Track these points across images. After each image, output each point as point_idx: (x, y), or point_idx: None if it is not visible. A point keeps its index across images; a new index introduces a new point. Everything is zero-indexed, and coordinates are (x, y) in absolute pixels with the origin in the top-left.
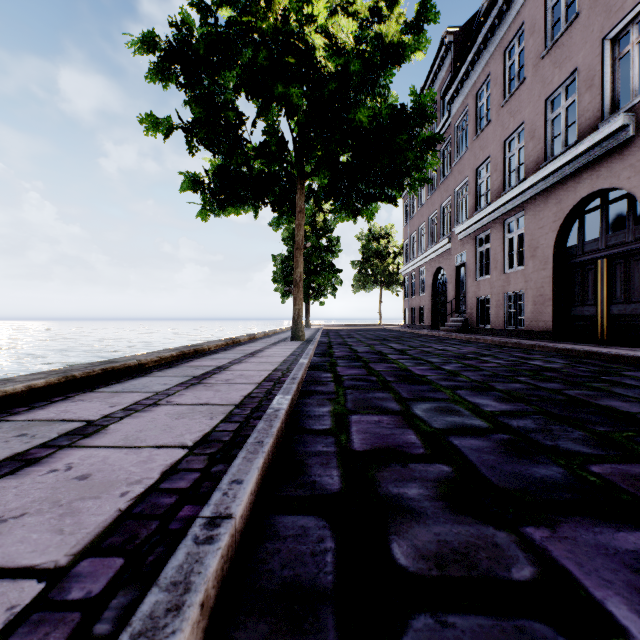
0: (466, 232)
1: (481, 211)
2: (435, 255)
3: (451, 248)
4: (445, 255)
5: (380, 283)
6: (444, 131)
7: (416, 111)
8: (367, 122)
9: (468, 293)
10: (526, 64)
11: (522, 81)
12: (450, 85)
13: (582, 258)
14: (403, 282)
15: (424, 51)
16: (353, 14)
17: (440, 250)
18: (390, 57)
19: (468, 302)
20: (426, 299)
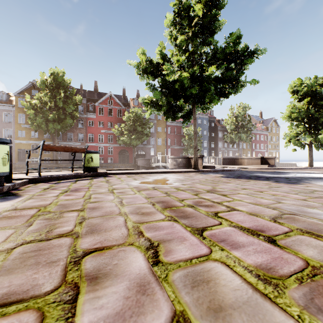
0: None
1: None
2: None
3: None
4: None
5: None
6: None
7: None
8: None
9: None
10: None
11: None
12: None
13: None
14: None
15: None
16: None
17: None
18: None
19: None
20: None
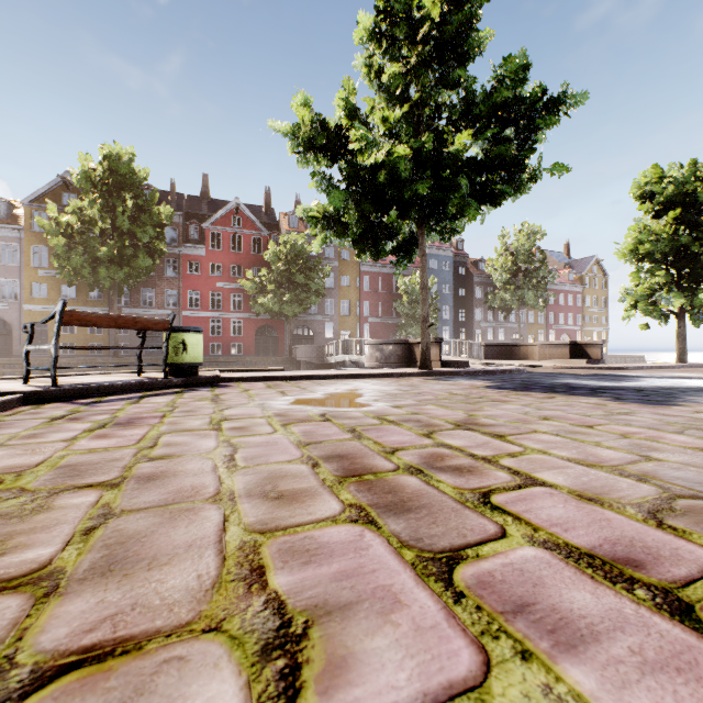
0: None
1: None
2: None
3: None
4: None
5: None
6: None
7: None
8: None
9: None
10: None
11: None
12: None
13: None
14: None
15: None
16: None
17: None
18: None
19: None
20: None
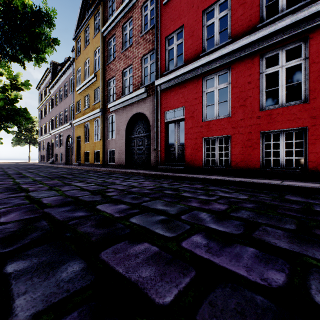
0: (53, 133)
1: (55, 129)
2: (47, 137)
3: (51, 137)
4: (50, 138)
5: (29, 143)
6: (49, 97)
7: (22, 111)
8: (5, 114)
9: (54, 152)
10: (62, 97)
11: (62, 101)
12: (49, 85)
13: (69, 147)
14: (39, 144)
15: (29, 89)
16: (3, 74)
17: (49, 136)
18: (12, 101)
19: (54, 154)
20: (45, 152)
